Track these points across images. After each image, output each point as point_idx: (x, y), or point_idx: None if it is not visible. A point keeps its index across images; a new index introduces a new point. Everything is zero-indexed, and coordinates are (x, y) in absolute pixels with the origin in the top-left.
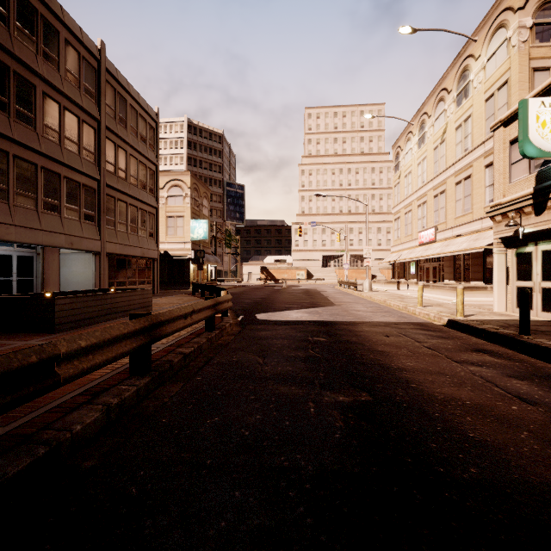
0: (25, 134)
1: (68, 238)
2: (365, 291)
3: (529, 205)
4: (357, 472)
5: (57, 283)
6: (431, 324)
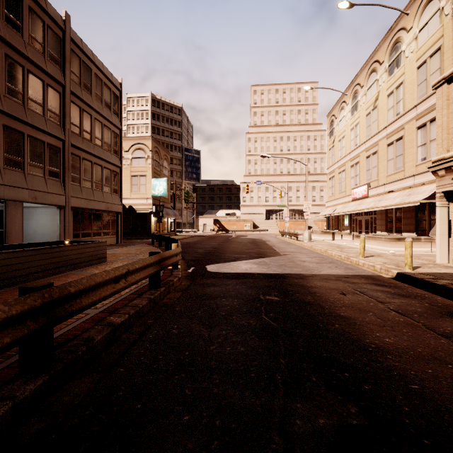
0: None
1: (32, 192)
2: (305, 241)
3: None
4: None
5: (20, 235)
6: (381, 277)
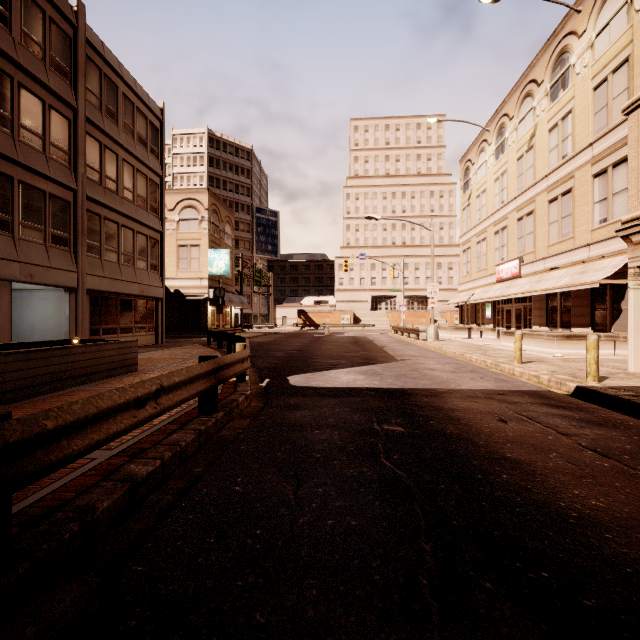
0: None
1: (25, 267)
2: (430, 340)
3: None
4: None
5: (7, 331)
6: (554, 393)
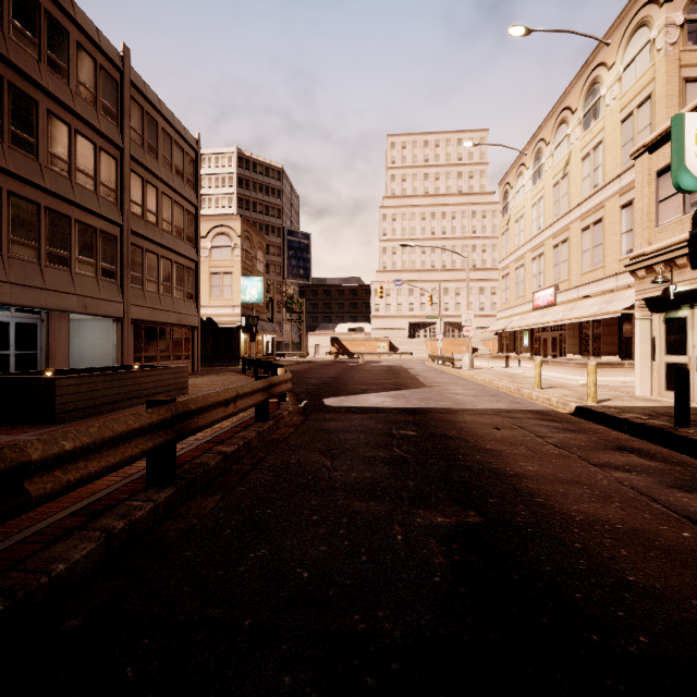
0: (23, 165)
1: (81, 299)
2: (465, 368)
3: (684, 255)
4: (469, 641)
5: (66, 358)
6: (554, 412)
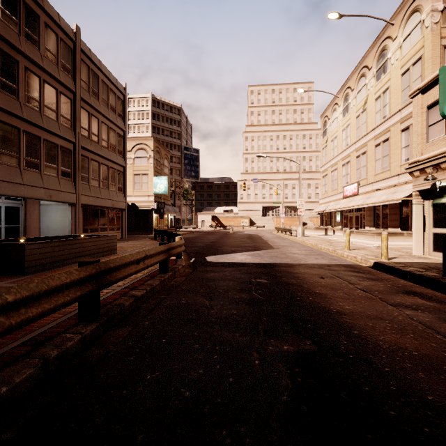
0: (9, 102)
1: (47, 191)
2: (298, 236)
3: None
4: None
5: (37, 230)
6: (360, 266)
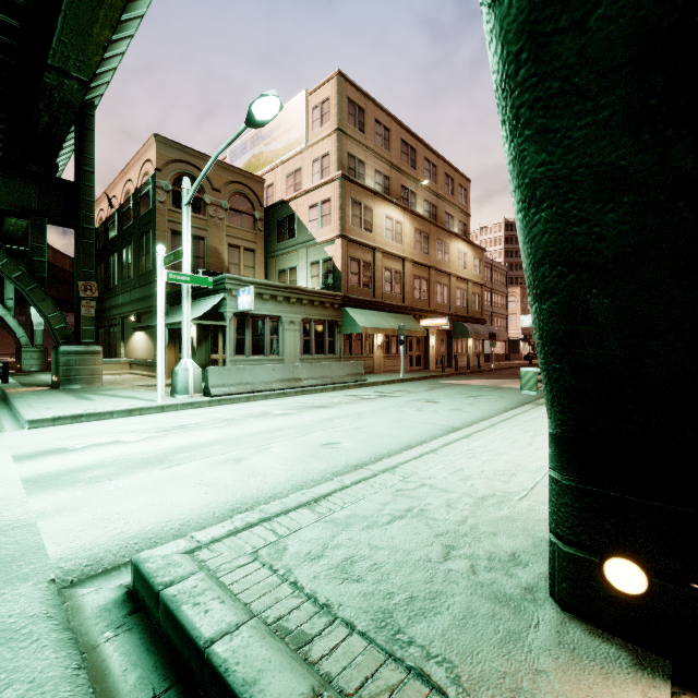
0: None
1: None
2: None
3: None
4: None
5: None
6: None
